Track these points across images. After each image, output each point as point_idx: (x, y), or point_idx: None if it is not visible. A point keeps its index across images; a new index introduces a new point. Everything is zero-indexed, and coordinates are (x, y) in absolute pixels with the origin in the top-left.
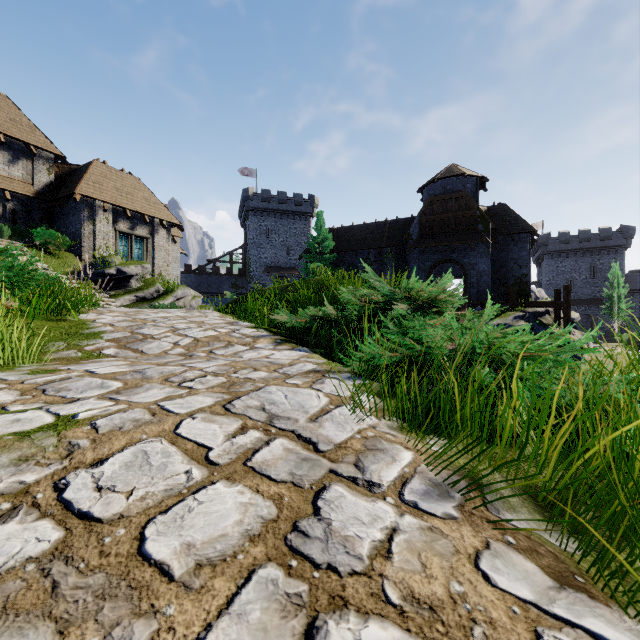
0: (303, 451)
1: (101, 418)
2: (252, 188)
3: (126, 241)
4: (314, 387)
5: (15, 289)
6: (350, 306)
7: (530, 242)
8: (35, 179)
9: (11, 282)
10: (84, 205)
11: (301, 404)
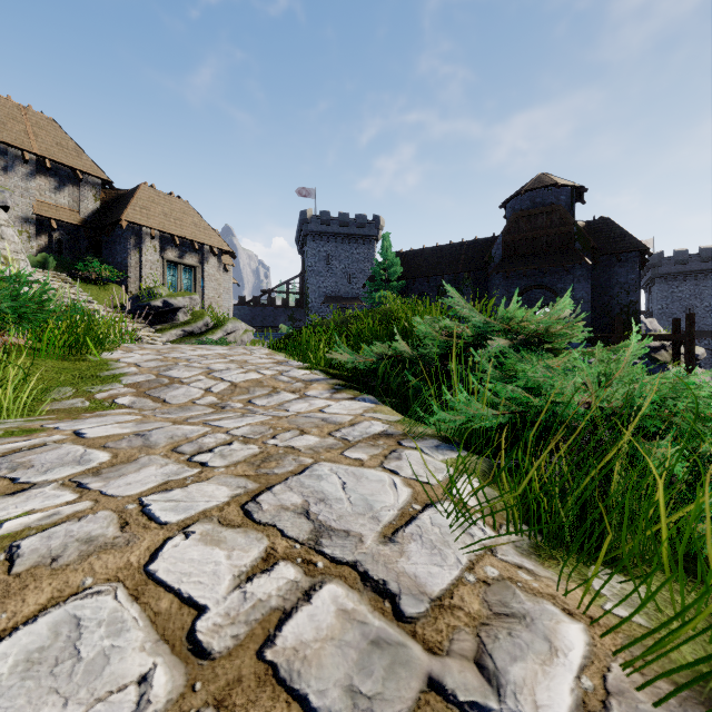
0: (373, 617)
1: (34, 534)
2: (310, 210)
3: (174, 271)
4: (387, 466)
5: (23, 323)
6: (428, 341)
7: (640, 263)
8: (81, 206)
9: (19, 314)
10: (131, 232)
11: (368, 501)
